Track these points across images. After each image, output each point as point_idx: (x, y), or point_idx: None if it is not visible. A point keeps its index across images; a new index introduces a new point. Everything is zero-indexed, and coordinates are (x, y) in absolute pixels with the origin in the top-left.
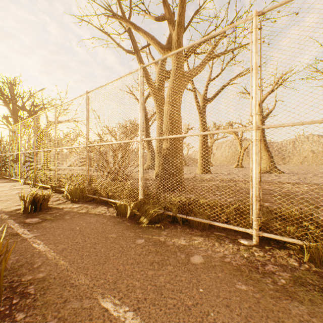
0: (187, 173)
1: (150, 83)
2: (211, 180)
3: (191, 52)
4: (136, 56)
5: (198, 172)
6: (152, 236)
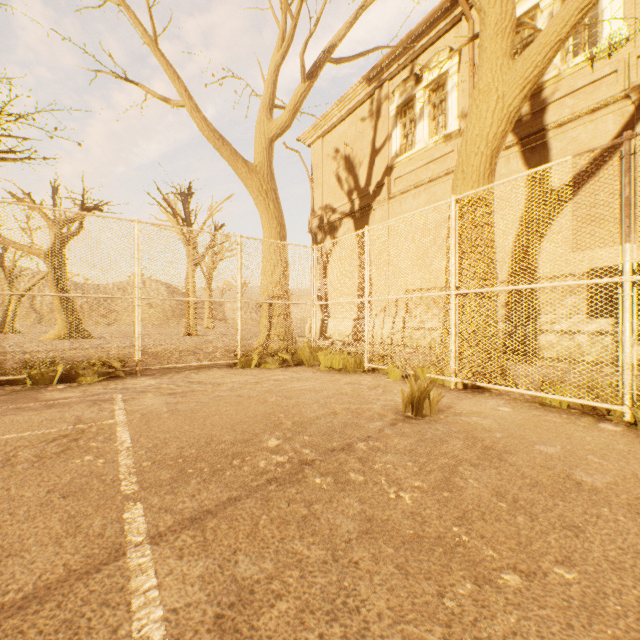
0: None
1: None
2: None
3: None
4: None
5: None
6: None
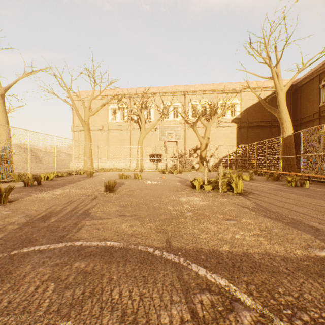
0: None
1: None
2: None
3: None
4: None
5: None
6: (71, 176)
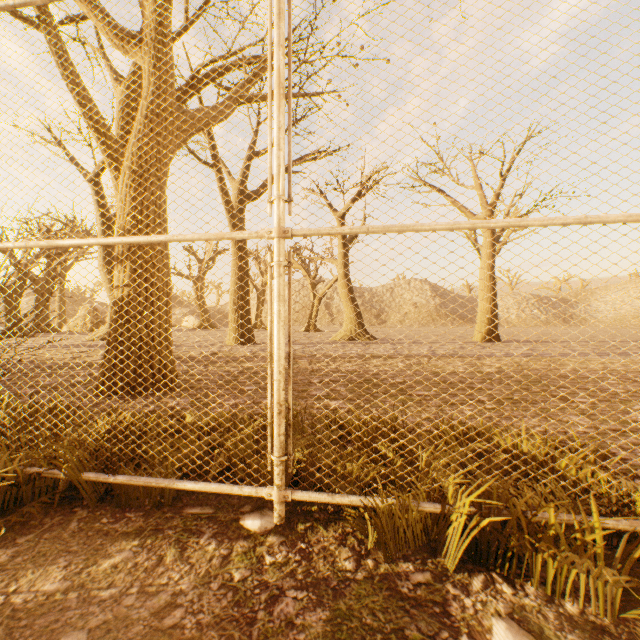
0: (206, 345)
1: (95, 121)
2: (250, 358)
3: (205, 78)
4: (45, 36)
5: (229, 342)
6: None
